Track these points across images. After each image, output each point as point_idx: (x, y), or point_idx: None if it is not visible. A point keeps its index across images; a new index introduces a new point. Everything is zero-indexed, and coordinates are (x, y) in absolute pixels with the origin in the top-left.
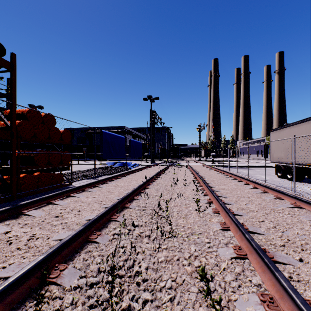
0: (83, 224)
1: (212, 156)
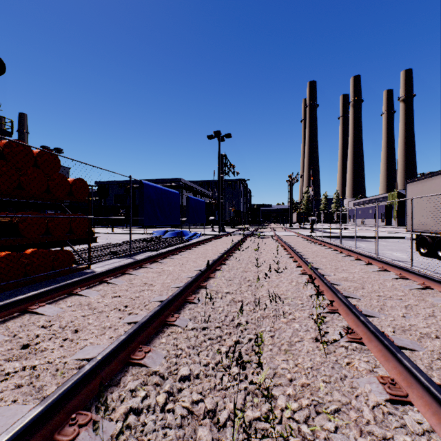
0: (66, 375)
1: (311, 221)
